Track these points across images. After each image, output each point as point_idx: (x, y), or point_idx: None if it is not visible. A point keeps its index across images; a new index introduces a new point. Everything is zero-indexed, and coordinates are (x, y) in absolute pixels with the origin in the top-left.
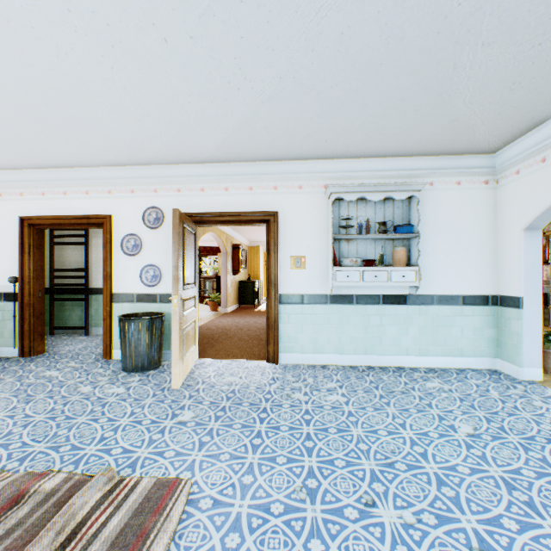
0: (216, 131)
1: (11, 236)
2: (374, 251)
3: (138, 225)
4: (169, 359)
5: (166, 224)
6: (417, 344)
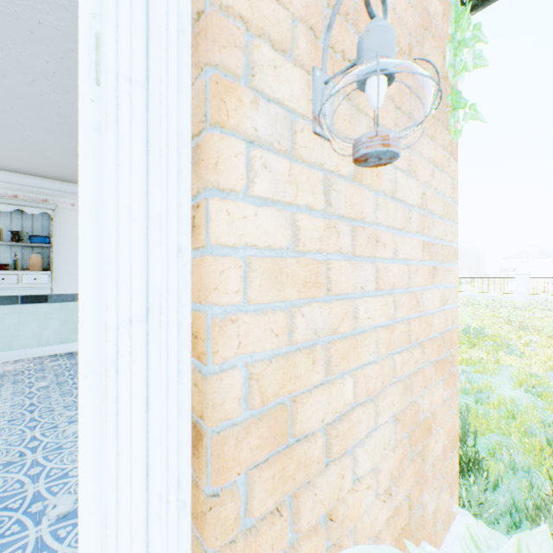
0: None
1: None
2: (12, 256)
3: None
4: None
5: None
6: (61, 335)
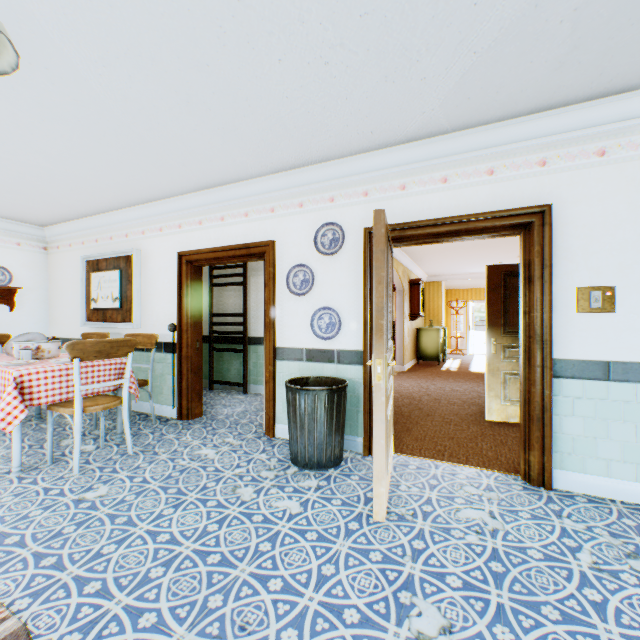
0: (456, 52)
1: (170, 276)
2: None
3: (307, 251)
4: (350, 448)
5: (346, 246)
6: None
